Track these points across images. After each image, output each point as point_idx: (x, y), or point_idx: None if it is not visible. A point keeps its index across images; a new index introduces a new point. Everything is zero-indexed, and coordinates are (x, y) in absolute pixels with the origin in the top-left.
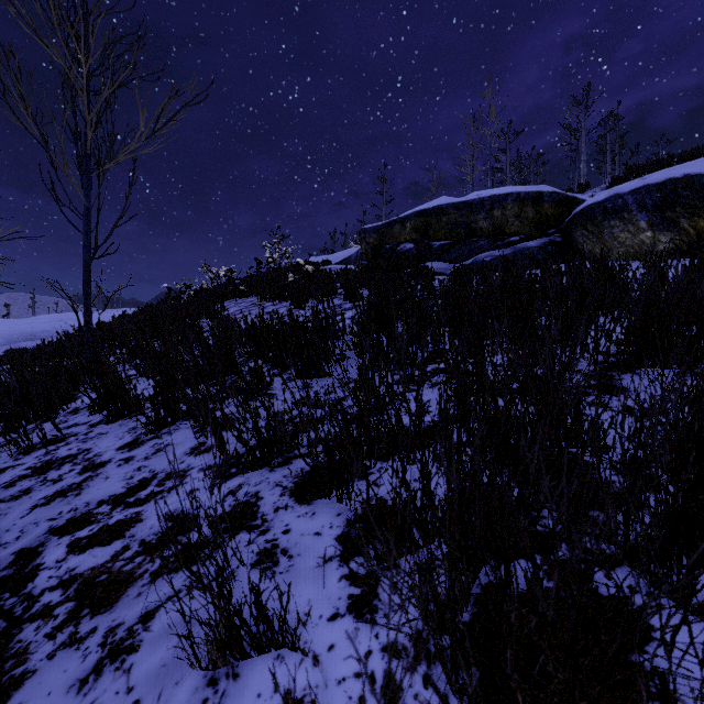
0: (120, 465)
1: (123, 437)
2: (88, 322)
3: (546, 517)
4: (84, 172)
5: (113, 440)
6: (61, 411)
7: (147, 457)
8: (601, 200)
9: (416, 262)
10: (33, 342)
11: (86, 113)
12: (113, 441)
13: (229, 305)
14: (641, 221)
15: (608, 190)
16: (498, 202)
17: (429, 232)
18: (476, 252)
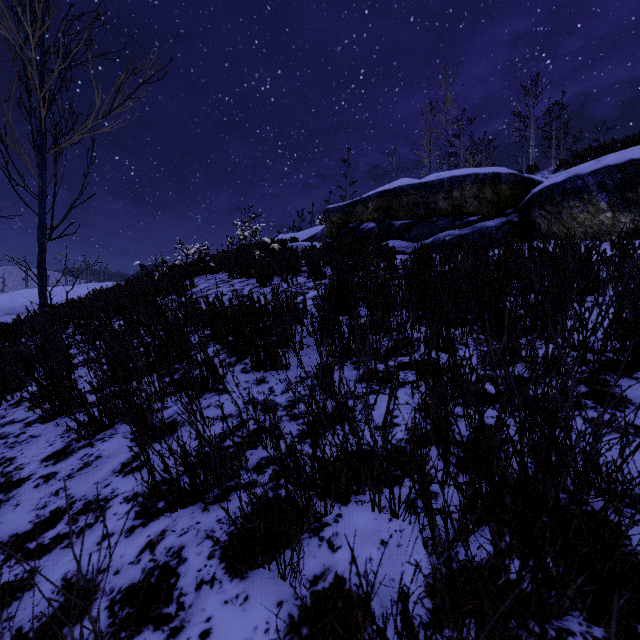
0: (37, 486)
1: (54, 442)
2: (43, 305)
3: (574, 633)
4: (38, 150)
5: (42, 446)
6: (4, 402)
7: (71, 474)
8: (560, 181)
9: (378, 240)
10: (12, 316)
11: (37, 90)
12: (42, 448)
13: (199, 281)
14: (602, 202)
15: (563, 172)
16: (457, 183)
17: (390, 212)
18: (436, 231)
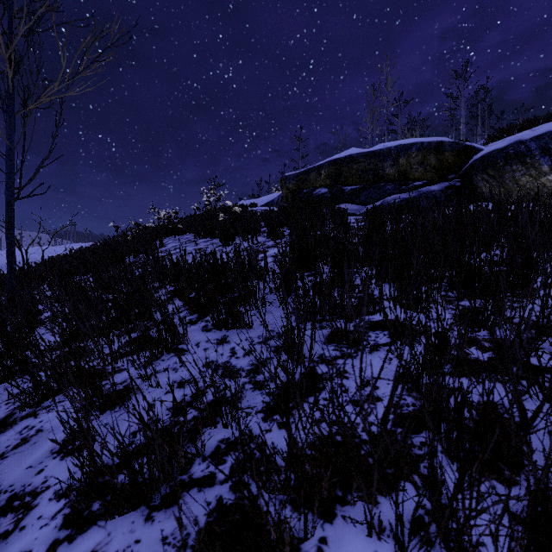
0: None
1: None
2: (10, 262)
3: None
4: (6, 111)
5: None
6: None
7: (4, 453)
8: (502, 147)
9: (330, 204)
10: None
11: (3, 50)
12: None
13: (168, 241)
14: (544, 165)
15: (501, 141)
16: (404, 151)
17: (341, 178)
18: (384, 195)
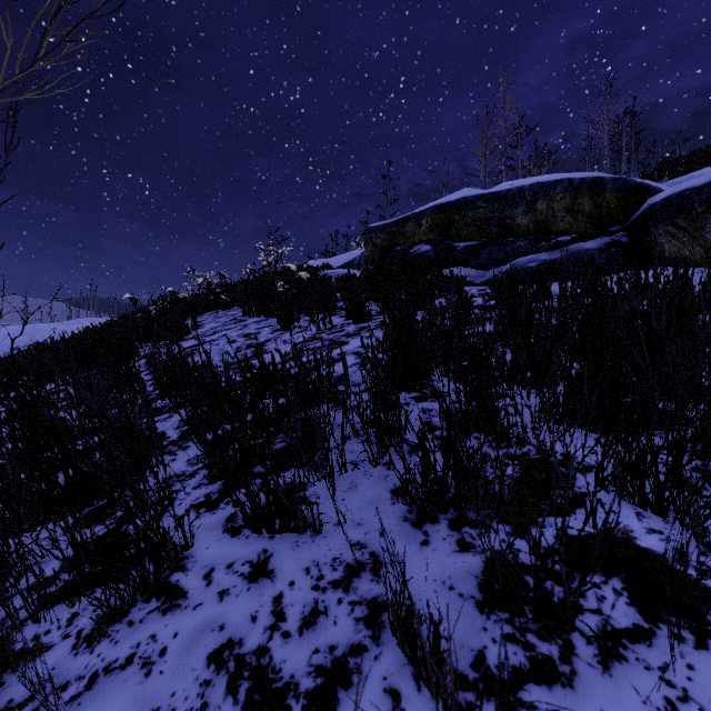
0: None
1: None
2: None
3: None
4: None
5: None
6: None
7: None
8: (700, 185)
9: (436, 268)
10: None
11: None
12: None
13: (207, 319)
14: None
15: (684, 177)
16: (543, 192)
17: (451, 231)
18: (514, 255)
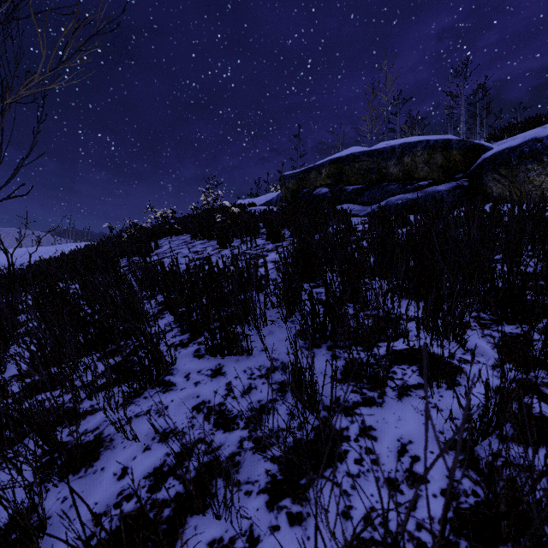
0: None
1: None
2: None
3: None
4: None
5: None
6: None
7: None
8: (515, 145)
9: (331, 204)
10: None
11: None
12: None
13: (164, 242)
14: None
15: (510, 139)
16: (408, 150)
17: (343, 178)
18: (388, 195)
